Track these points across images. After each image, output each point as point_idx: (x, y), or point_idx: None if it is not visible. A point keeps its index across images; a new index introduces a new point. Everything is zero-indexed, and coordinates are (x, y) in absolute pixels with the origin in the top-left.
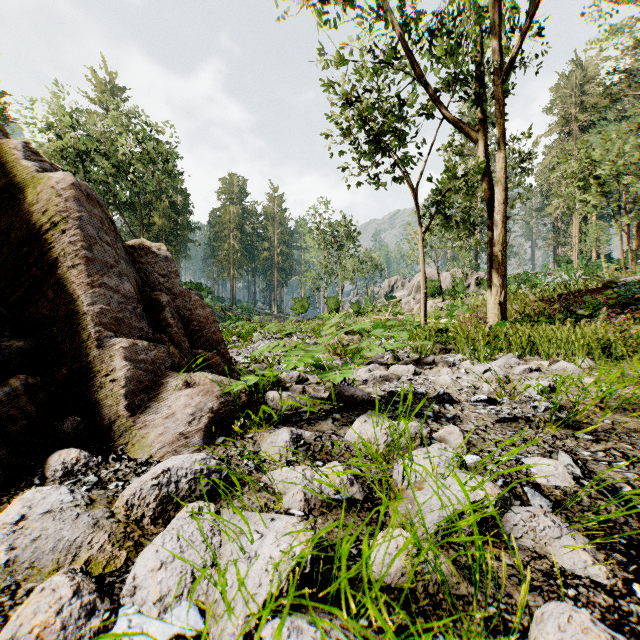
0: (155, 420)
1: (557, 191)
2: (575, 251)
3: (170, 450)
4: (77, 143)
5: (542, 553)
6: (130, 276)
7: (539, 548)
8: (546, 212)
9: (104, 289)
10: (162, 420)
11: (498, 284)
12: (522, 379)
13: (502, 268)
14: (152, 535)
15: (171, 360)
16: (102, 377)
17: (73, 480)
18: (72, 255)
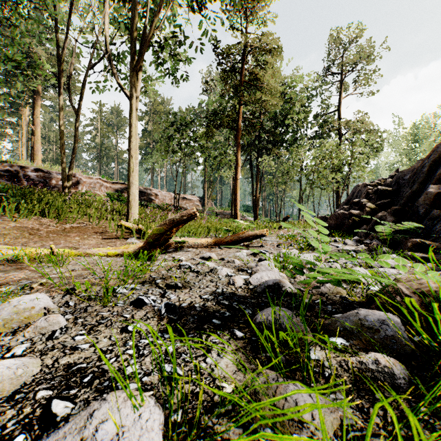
0: None
1: None
2: None
3: None
4: None
5: None
6: None
7: None
8: None
9: None
10: None
11: None
12: None
13: None
14: None
15: None
16: None
17: None
18: None
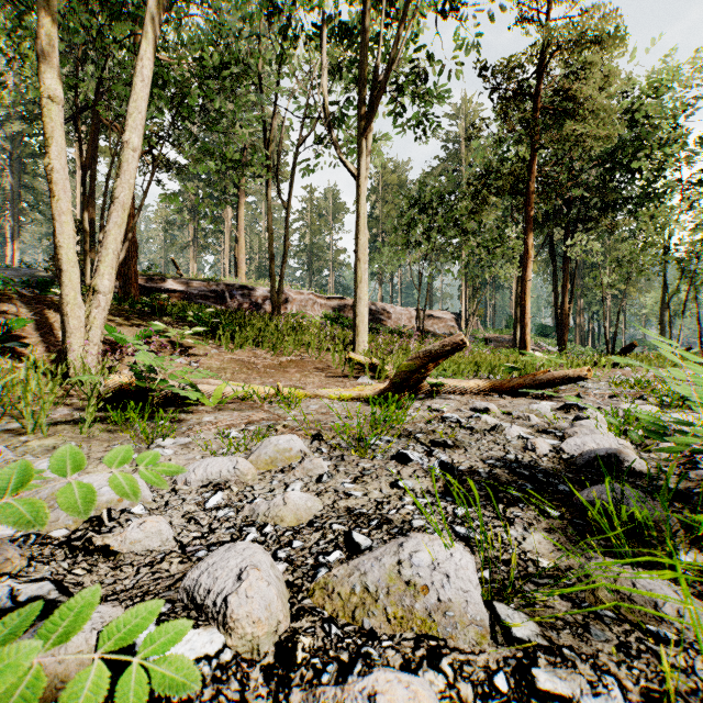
0: None
1: None
2: None
3: None
4: None
5: None
6: None
7: None
8: None
9: None
10: None
11: None
12: None
13: None
14: None
15: None
16: None
17: None
18: None
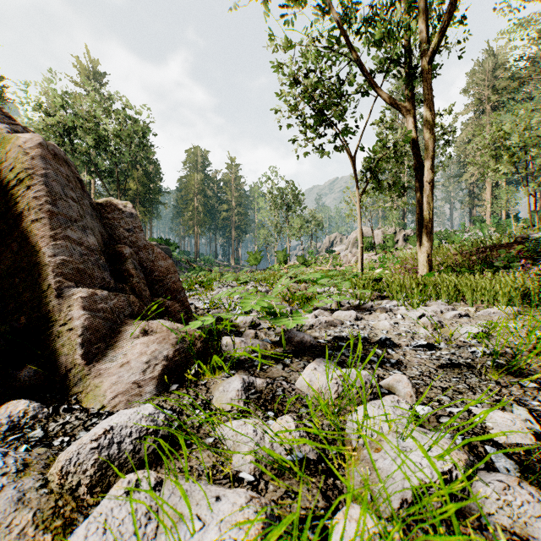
0: (110, 369)
1: (474, 160)
2: (488, 212)
3: (123, 400)
4: (64, 120)
5: (522, 534)
6: (95, 230)
7: (518, 528)
8: (463, 179)
9: (67, 241)
10: (116, 369)
11: (426, 239)
12: (454, 324)
13: (429, 225)
14: (87, 507)
15: (131, 308)
16: (60, 326)
17: (18, 435)
18: (36, 209)
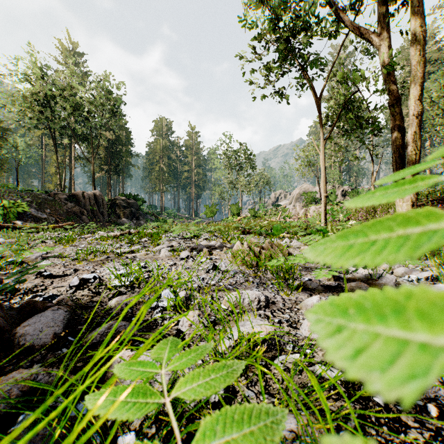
0: None
1: None
2: None
3: None
4: (42, 89)
5: None
6: None
7: None
8: None
9: None
10: None
11: None
12: None
13: None
14: None
15: None
16: None
17: None
18: None
